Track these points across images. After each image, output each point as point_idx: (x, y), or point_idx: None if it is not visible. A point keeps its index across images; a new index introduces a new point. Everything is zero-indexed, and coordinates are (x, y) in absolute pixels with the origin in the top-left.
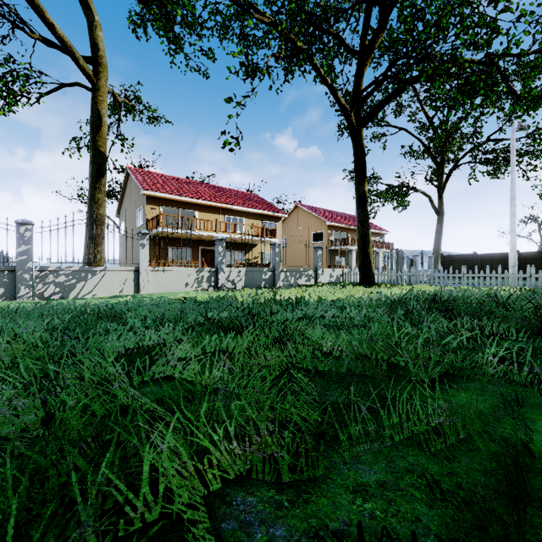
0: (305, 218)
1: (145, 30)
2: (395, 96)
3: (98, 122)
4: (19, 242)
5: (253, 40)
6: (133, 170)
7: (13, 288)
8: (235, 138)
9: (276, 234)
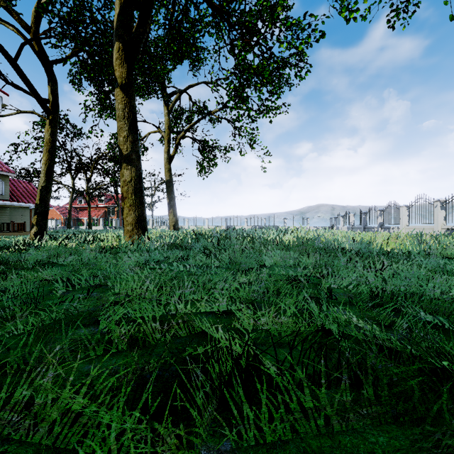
0: None
1: None
2: None
3: None
4: None
5: None
6: None
7: None
8: None
9: None
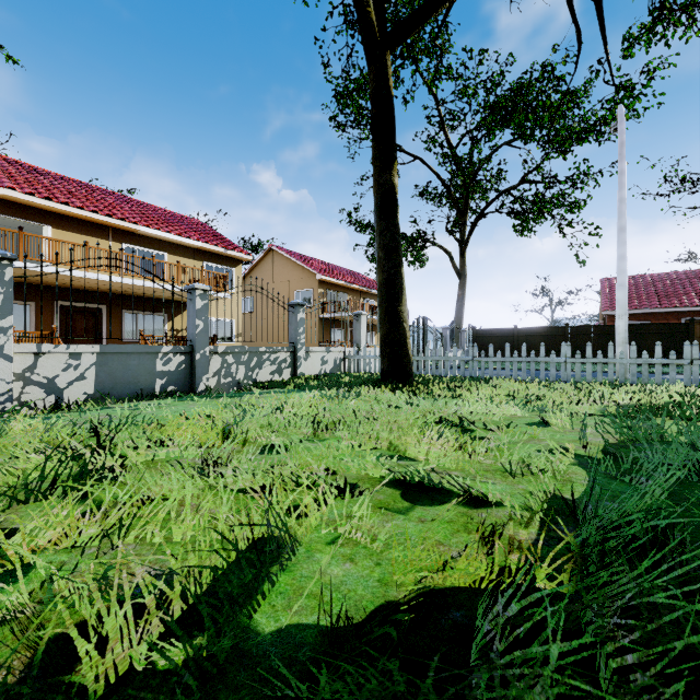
0: (284, 268)
1: None
2: None
3: None
4: None
5: None
6: None
7: None
8: None
9: (227, 284)
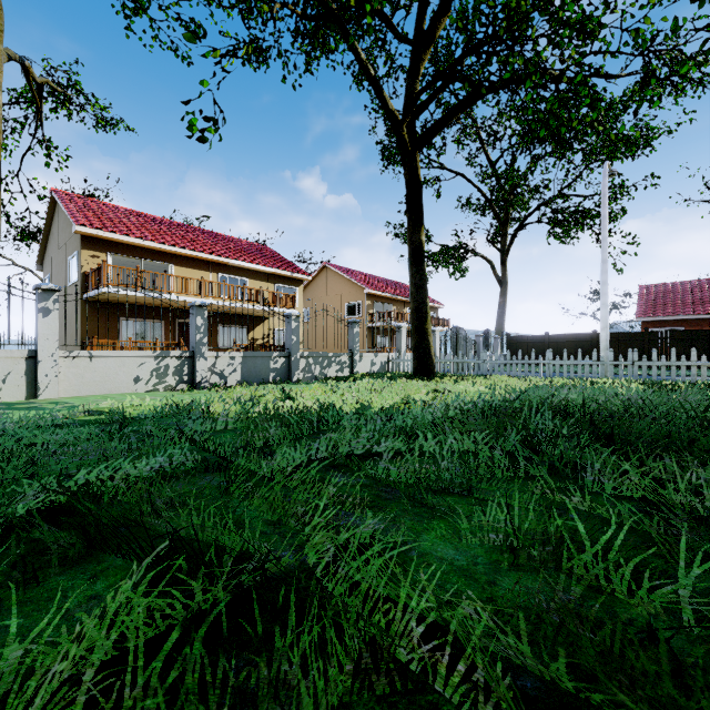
0: (336, 283)
1: None
2: (462, 110)
3: None
4: None
5: (257, 3)
6: (62, 194)
7: None
8: (210, 118)
9: (295, 302)
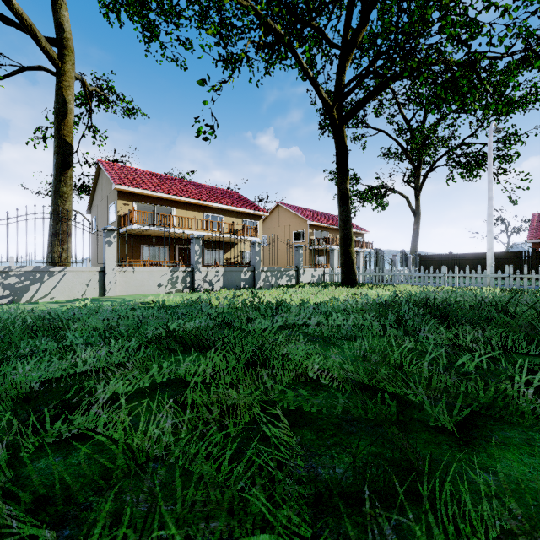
0: (286, 216)
1: (118, 16)
2: (377, 94)
3: (63, 109)
4: None
5: (232, 29)
6: (105, 163)
7: None
8: (210, 126)
9: (257, 232)
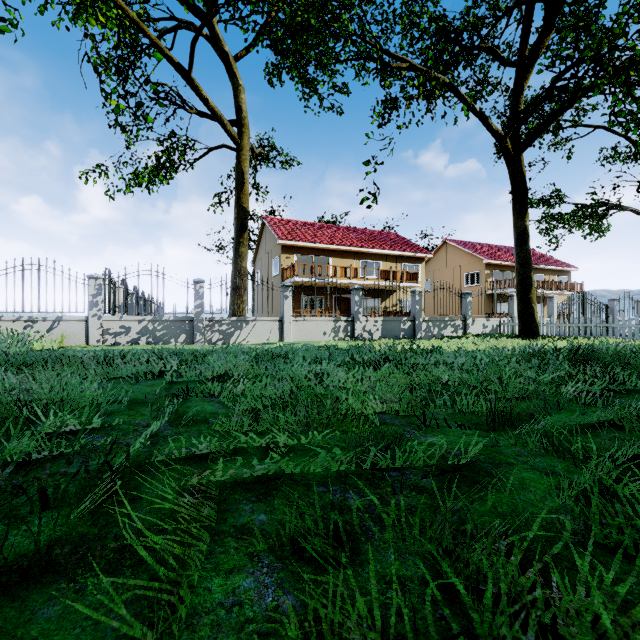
0: (455, 256)
1: (279, 78)
2: (566, 109)
3: (242, 180)
4: (195, 297)
5: (391, 72)
6: (269, 220)
7: (191, 335)
8: (373, 195)
9: (418, 278)
